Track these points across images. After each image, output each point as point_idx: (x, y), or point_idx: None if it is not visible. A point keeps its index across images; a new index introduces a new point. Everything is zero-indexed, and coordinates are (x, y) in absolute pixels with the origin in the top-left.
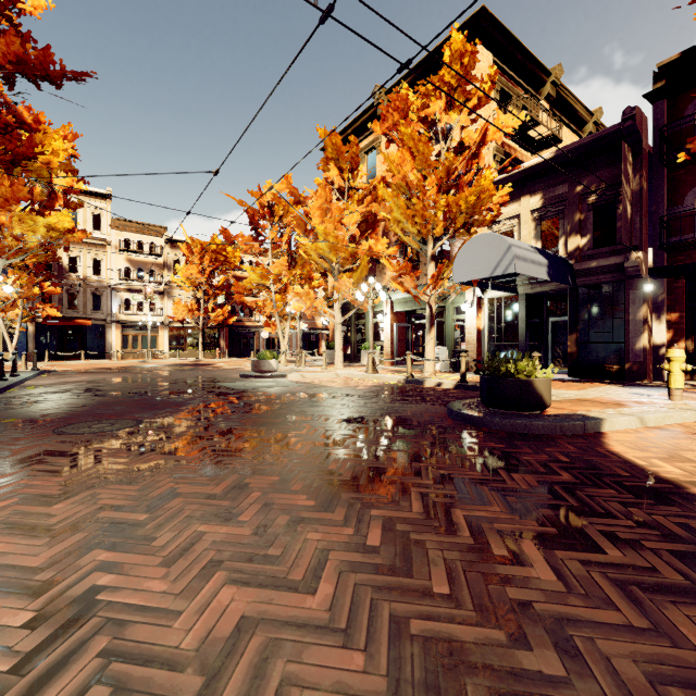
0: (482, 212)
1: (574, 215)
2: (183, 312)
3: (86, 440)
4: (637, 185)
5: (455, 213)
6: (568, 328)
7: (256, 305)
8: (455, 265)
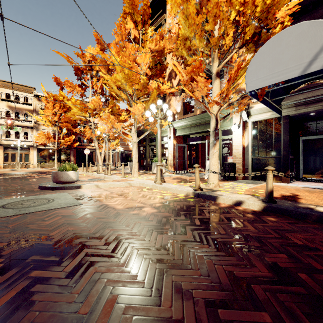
0: (273, 20)
1: None
2: (42, 139)
3: None
4: None
5: (248, 17)
6: None
7: (80, 131)
8: (248, 73)
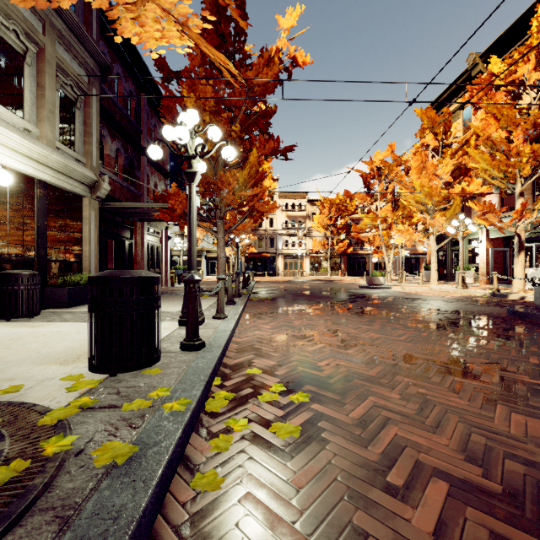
0: None
1: None
2: (318, 246)
3: (304, 305)
4: None
5: None
6: None
7: (367, 239)
8: None
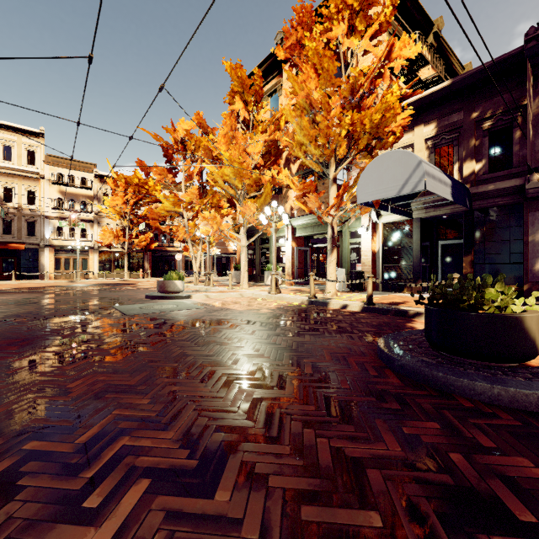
0: (385, 133)
1: (470, 141)
2: (109, 238)
3: None
4: (537, 108)
5: (358, 133)
6: (463, 250)
7: (170, 230)
8: (358, 186)
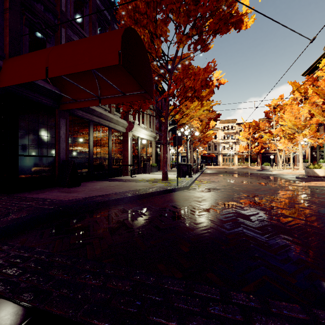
0: None
1: None
2: (242, 149)
3: (221, 175)
4: None
5: None
6: None
7: (268, 146)
8: None
